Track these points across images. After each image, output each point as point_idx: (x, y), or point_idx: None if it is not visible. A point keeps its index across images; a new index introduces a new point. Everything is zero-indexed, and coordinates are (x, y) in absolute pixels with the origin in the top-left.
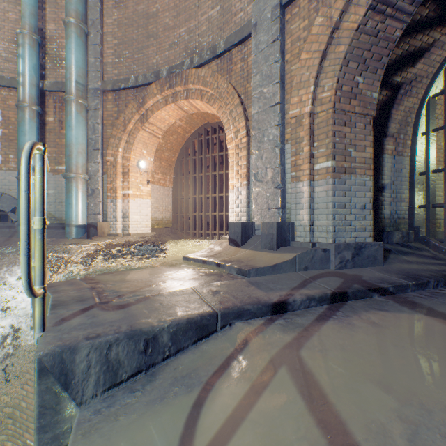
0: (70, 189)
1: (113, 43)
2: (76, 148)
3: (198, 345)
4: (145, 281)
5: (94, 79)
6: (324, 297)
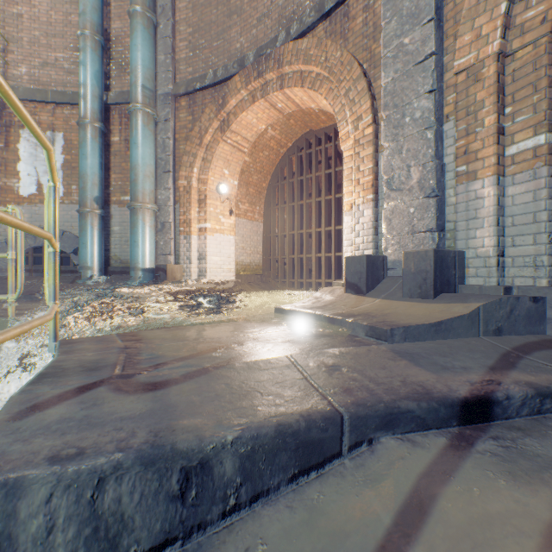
0: (135, 223)
1: (187, 33)
2: (142, 170)
3: (302, 485)
4: (211, 342)
5: (164, 82)
6: None
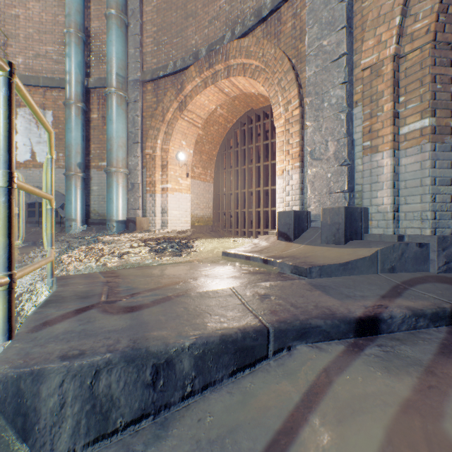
0: (110, 184)
1: (152, 31)
2: (116, 141)
3: (239, 379)
4: (172, 278)
5: (134, 71)
6: (440, 313)
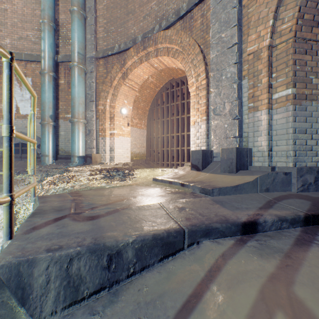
0: (73, 130)
1: (103, 23)
2: (78, 100)
3: (165, 263)
4: (119, 196)
5: (90, 50)
6: (296, 219)
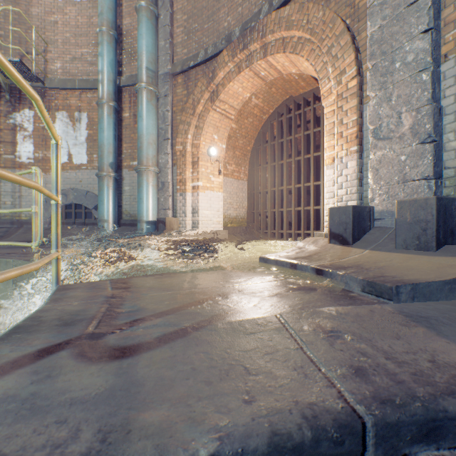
0: (140, 183)
1: (183, 20)
2: (146, 139)
3: None
4: (195, 293)
5: (164, 64)
6: None
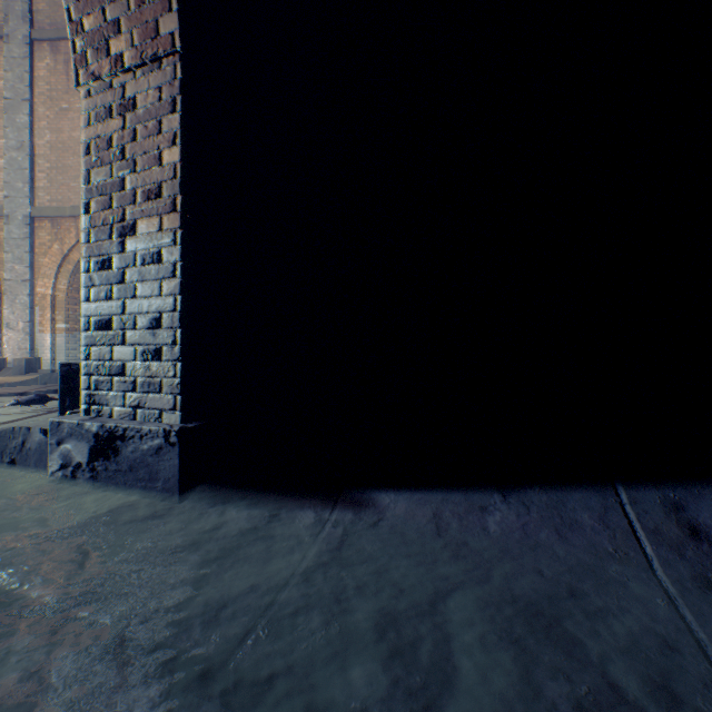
0: None
1: None
2: None
3: None
4: None
5: None
6: (50, 391)
